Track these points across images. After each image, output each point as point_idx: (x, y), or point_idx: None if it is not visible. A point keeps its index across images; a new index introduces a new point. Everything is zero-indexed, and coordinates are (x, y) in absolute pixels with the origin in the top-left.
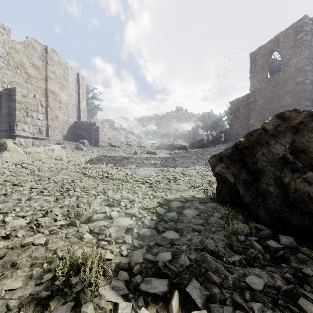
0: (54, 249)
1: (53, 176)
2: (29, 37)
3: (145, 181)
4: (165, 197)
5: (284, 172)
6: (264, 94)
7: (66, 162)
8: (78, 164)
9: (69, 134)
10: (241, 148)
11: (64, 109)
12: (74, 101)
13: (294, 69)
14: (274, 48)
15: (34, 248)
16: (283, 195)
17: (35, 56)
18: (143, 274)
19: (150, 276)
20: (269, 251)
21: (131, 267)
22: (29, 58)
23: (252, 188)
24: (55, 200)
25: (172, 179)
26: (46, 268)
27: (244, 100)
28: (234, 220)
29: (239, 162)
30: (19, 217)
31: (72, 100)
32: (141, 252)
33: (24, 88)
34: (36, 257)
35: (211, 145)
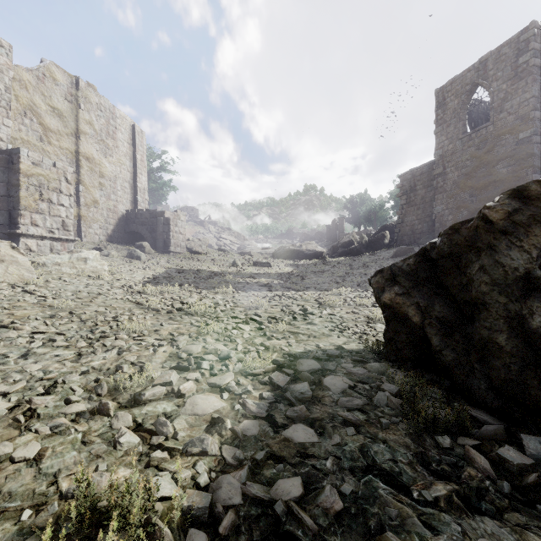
0: (53, 471)
1: (79, 309)
2: (46, 61)
3: (251, 318)
4: (286, 349)
5: (528, 306)
6: (461, 161)
7: (108, 281)
8: (128, 286)
9: (118, 231)
10: (435, 257)
11: (109, 188)
12: (126, 174)
13: (514, 116)
14: (478, 81)
15: (11, 470)
16: (526, 353)
17: (57, 95)
18: (240, 535)
19: (258, 540)
20: (506, 473)
21: (216, 518)
22: (46, 97)
23: (458, 334)
24: (76, 357)
25: (299, 313)
26: (27, 524)
27: (424, 172)
28: (424, 399)
29: (430, 283)
30: None
31: (123, 171)
32: (238, 478)
33: (37, 151)
34: (11, 492)
35: (366, 251)
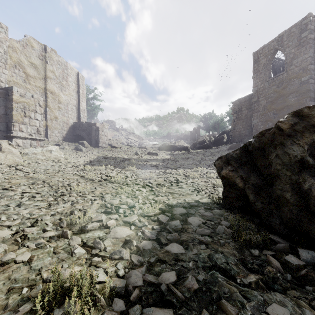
0: (38, 268)
1: (48, 179)
2: (27, 36)
3: (146, 184)
4: (167, 202)
5: (303, 177)
6: (268, 94)
7: (64, 163)
8: (76, 166)
9: (69, 135)
10: (251, 149)
11: (64, 110)
12: (73, 101)
13: (298, 68)
14: (278, 47)
15: (15, 267)
16: (301, 203)
17: (34, 56)
18: (142, 301)
19: (152, 304)
20: (289, 269)
21: (129, 292)
22: (27, 57)
23: (264, 193)
24: (47, 206)
25: (174, 181)
26: (25, 295)
27: (246, 100)
28: (244, 230)
29: (248, 164)
30: (4, 227)
31: (72, 100)
32: (140, 272)
33: (22, 88)
34: (16, 279)
35: (213, 146)
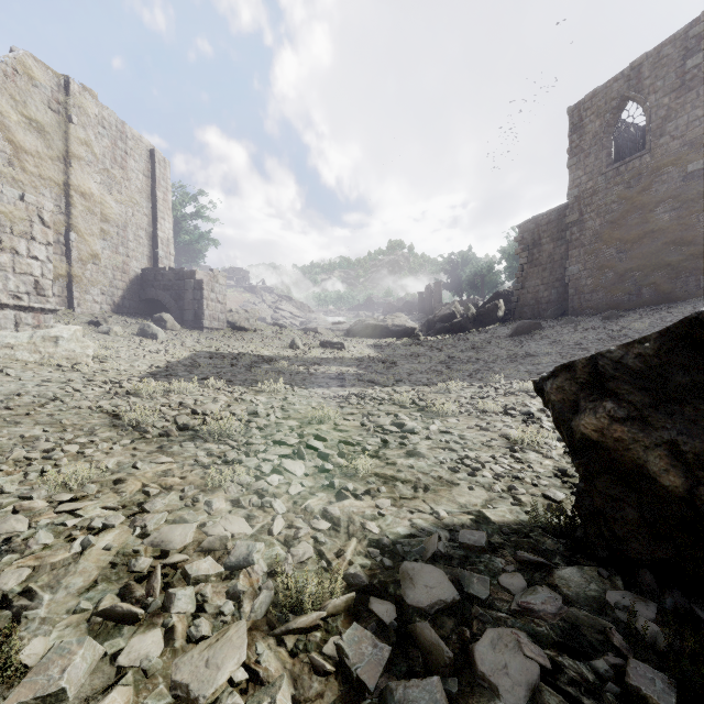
0: None
1: None
2: (19, 51)
3: (308, 445)
4: (375, 530)
5: None
6: (604, 204)
7: (86, 373)
8: (116, 381)
9: (129, 299)
10: None
11: (116, 238)
12: (141, 218)
13: (680, 142)
14: (629, 93)
15: None
16: None
17: (35, 101)
18: None
19: None
20: None
21: None
22: (18, 103)
23: None
24: None
25: (392, 430)
26: None
27: (552, 220)
28: None
29: (701, 399)
30: None
31: (137, 214)
32: None
33: (5, 180)
34: None
35: (473, 327)
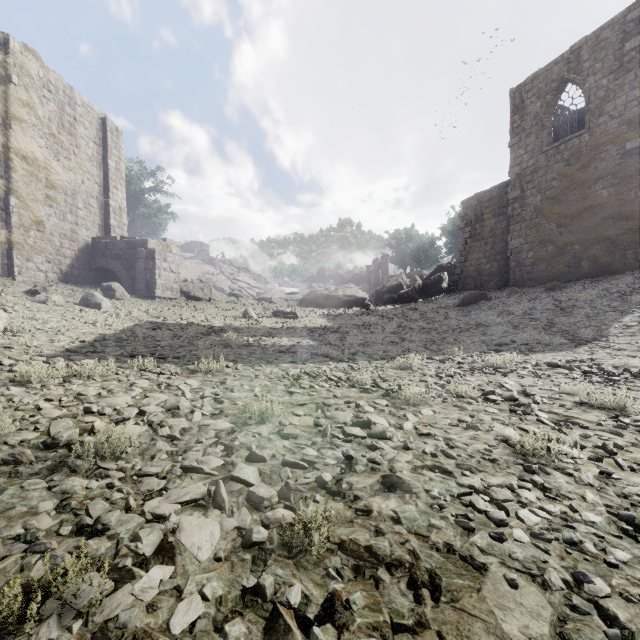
0: None
1: None
2: None
3: (233, 477)
4: None
5: None
6: (545, 180)
7: None
8: (8, 363)
9: (79, 267)
10: None
11: (64, 205)
12: (92, 186)
13: (618, 121)
14: (569, 75)
15: None
16: None
17: None
18: None
19: None
20: None
21: None
22: None
23: None
24: None
25: (356, 435)
26: None
27: (494, 197)
28: None
29: None
30: None
31: (87, 182)
32: None
33: None
34: None
35: (419, 297)
